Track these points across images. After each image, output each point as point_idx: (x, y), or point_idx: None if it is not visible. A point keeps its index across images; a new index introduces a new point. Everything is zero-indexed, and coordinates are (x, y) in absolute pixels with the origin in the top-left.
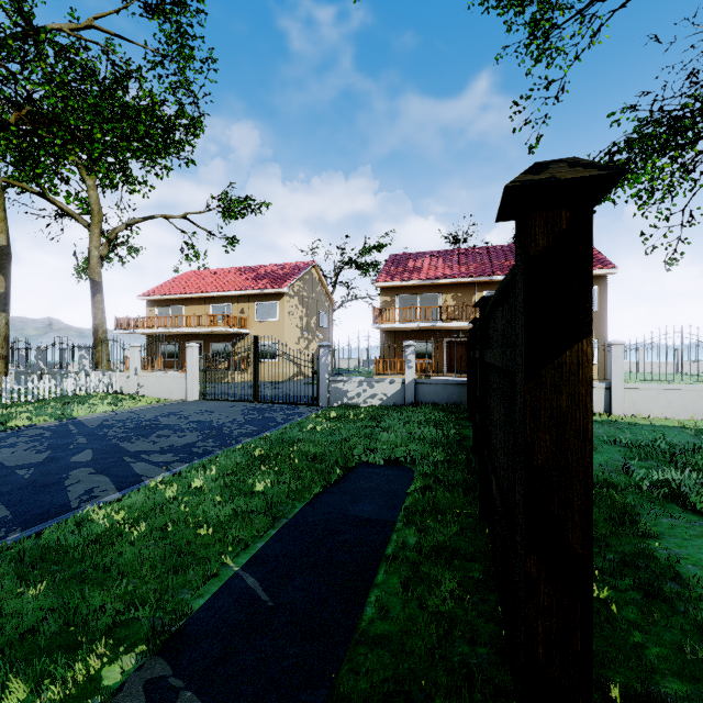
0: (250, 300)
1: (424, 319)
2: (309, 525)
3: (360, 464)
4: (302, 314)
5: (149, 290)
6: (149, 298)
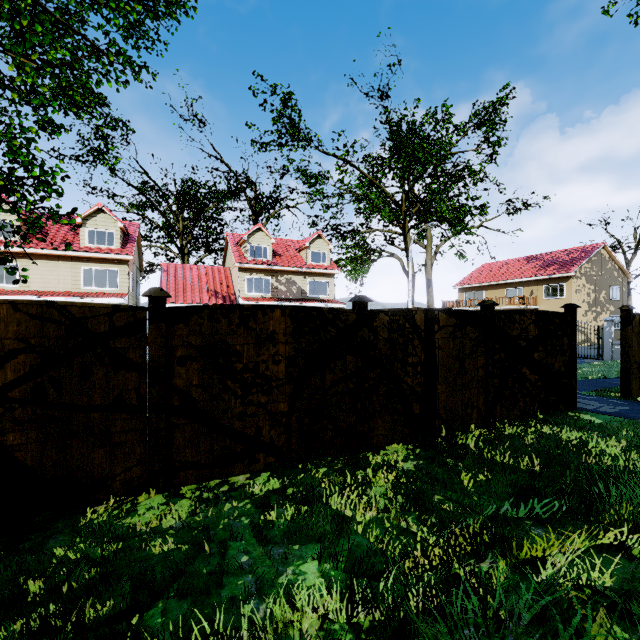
0: (539, 283)
1: None
2: (589, 381)
3: None
4: (589, 291)
5: (460, 281)
6: (461, 287)
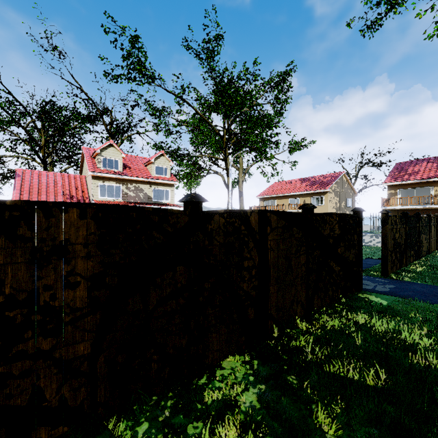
0: (308, 196)
1: (416, 203)
2: None
3: (368, 258)
4: (336, 201)
5: (260, 193)
6: (261, 197)
